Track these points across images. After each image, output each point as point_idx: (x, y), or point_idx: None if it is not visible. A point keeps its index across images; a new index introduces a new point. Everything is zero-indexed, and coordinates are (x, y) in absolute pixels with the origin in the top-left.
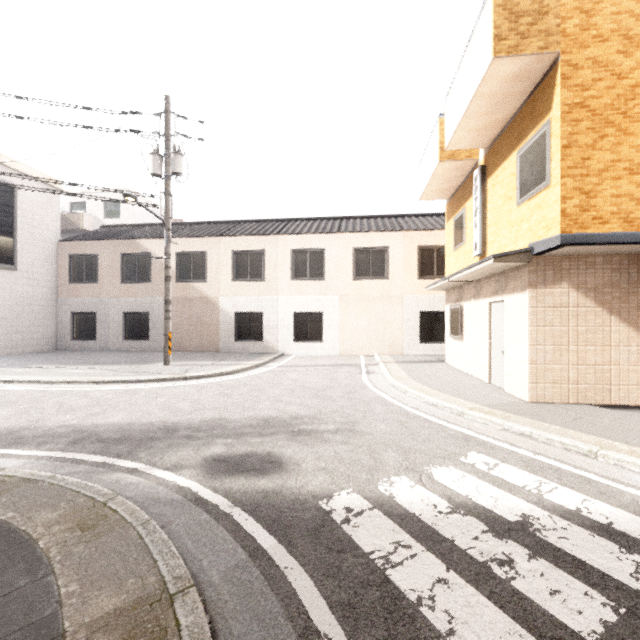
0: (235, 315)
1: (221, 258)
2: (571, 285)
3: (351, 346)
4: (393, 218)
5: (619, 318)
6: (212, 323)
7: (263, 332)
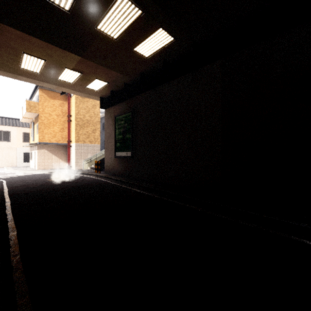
0: None
1: None
2: (45, 149)
3: None
4: (14, 119)
5: (54, 155)
6: None
7: None
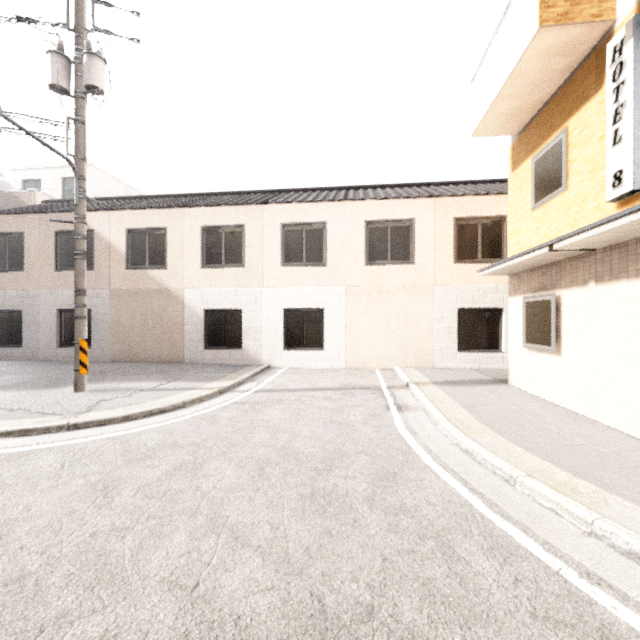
0: (205, 313)
1: (186, 236)
2: None
3: (362, 356)
4: (415, 187)
5: None
6: (174, 324)
7: (242, 336)
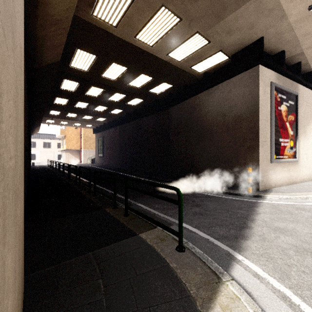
0: None
1: None
2: (69, 153)
3: (42, 161)
4: (52, 135)
5: (73, 156)
6: None
7: None
